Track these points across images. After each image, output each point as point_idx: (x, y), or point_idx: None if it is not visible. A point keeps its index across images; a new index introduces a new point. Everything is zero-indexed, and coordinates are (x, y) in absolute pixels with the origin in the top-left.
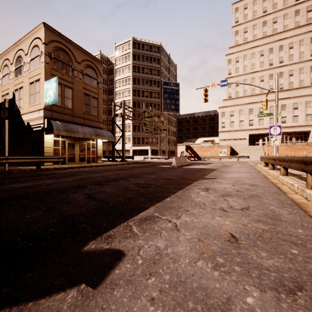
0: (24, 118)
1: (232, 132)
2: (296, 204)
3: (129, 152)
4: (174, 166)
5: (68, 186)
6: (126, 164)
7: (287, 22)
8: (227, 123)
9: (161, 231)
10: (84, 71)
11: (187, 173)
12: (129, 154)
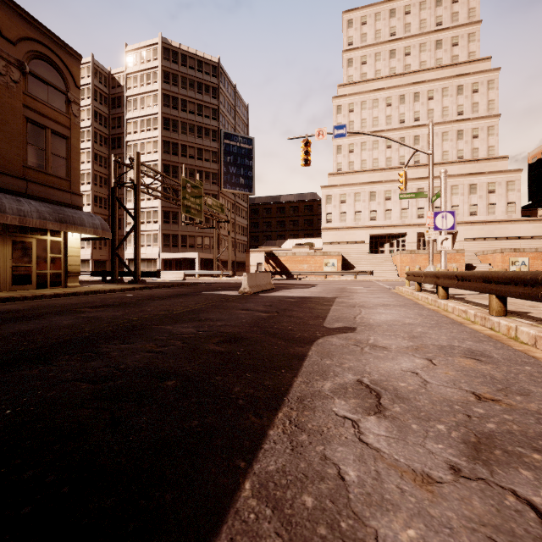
0: None
1: (343, 231)
2: None
3: (155, 263)
4: (246, 293)
5: None
6: (138, 288)
7: (425, 56)
8: (336, 215)
9: None
10: (28, 66)
11: (278, 312)
12: (155, 268)
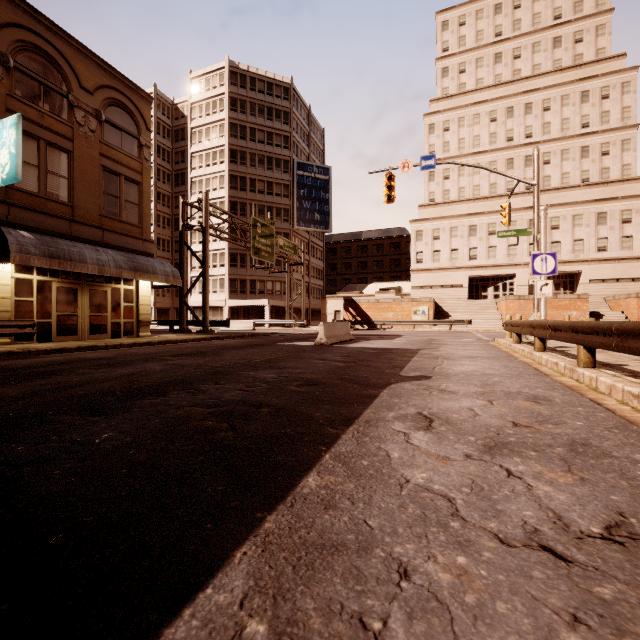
0: None
1: (436, 273)
2: None
3: (222, 311)
4: (322, 344)
5: None
6: (209, 338)
7: (540, 58)
8: (428, 254)
9: None
10: (104, 114)
11: (356, 362)
12: (222, 317)
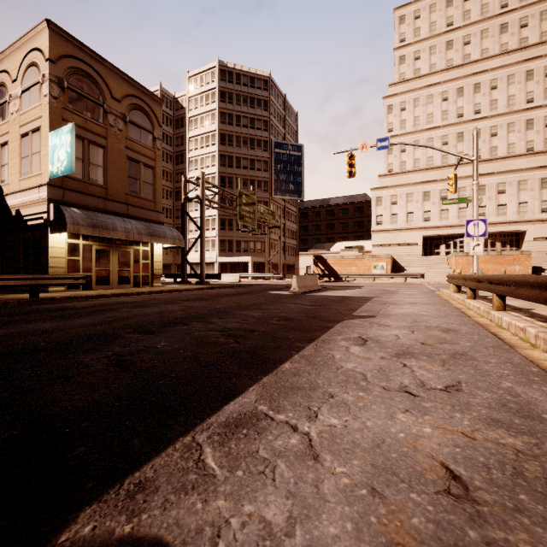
0: (10, 202)
1: (394, 233)
2: (546, 371)
3: (213, 267)
4: (295, 292)
5: (81, 336)
6: (206, 288)
7: (488, 43)
8: (386, 217)
9: (275, 464)
10: (128, 117)
11: (320, 306)
12: (213, 271)
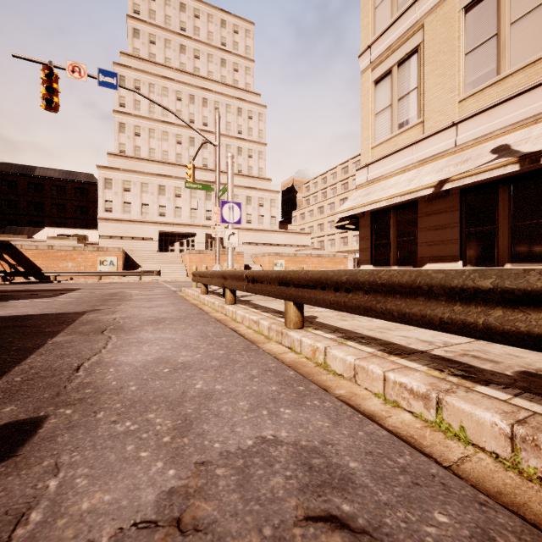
0: None
1: (127, 224)
2: None
3: None
4: None
5: None
6: None
7: (213, 68)
8: (118, 204)
9: None
10: None
11: None
12: None
